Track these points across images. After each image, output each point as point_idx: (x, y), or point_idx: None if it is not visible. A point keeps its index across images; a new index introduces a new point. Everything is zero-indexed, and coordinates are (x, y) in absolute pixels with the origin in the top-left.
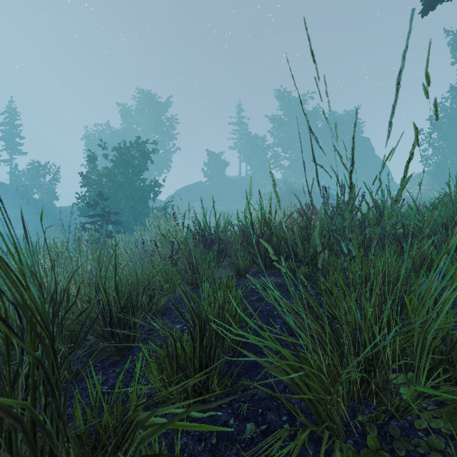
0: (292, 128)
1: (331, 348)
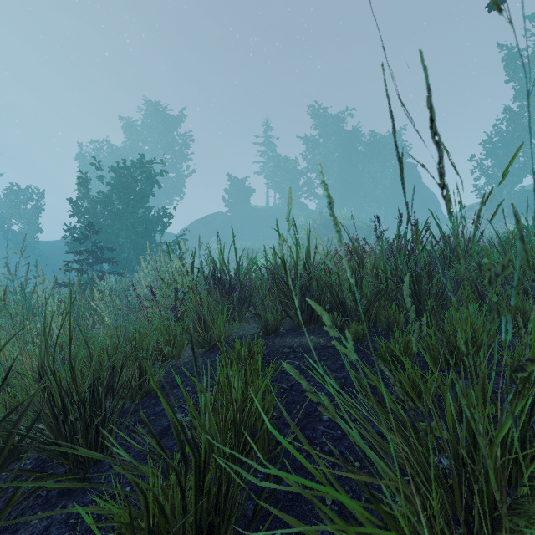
0: (328, 151)
1: (423, 477)
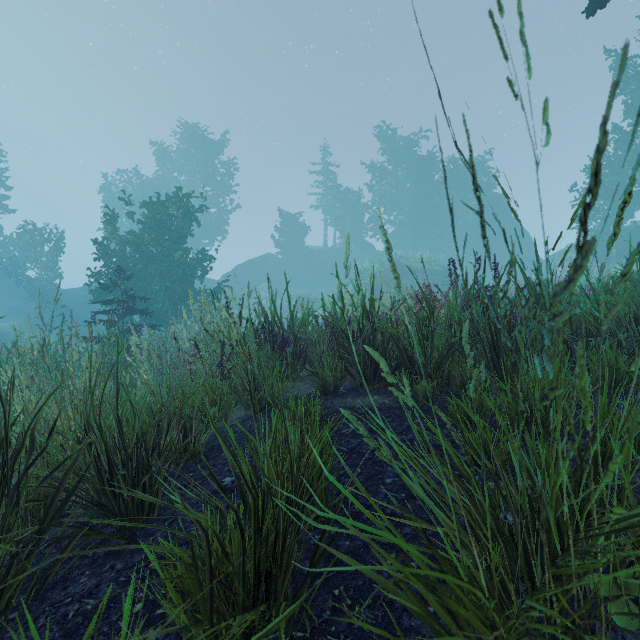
0: (398, 180)
1: (486, 531)
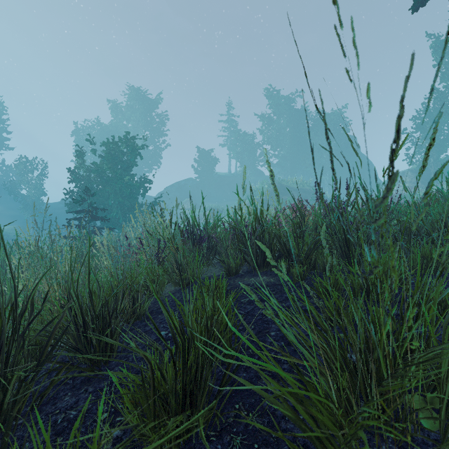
0: (281, 126)
1: (338, 365)
